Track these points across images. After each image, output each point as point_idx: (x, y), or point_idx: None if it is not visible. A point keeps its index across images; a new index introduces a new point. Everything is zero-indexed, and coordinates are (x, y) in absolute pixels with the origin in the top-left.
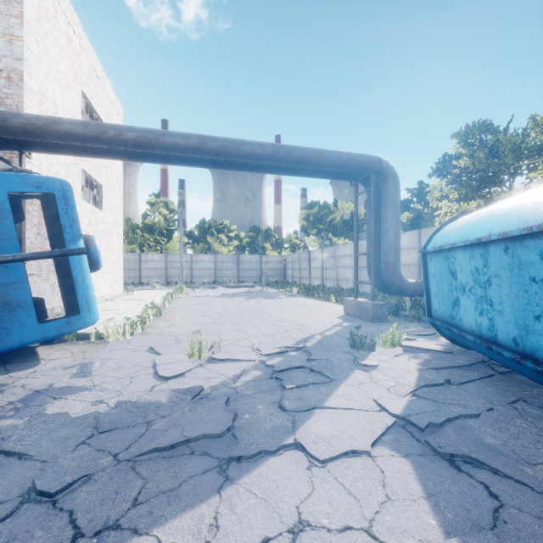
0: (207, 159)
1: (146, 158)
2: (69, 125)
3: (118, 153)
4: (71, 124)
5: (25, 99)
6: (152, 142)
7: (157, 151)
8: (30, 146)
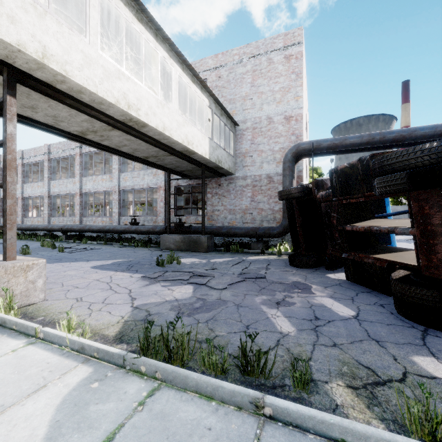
0: (440, 139)
1: (388, 147)
2: (352, 140)
3: (369, 148)
4: (353, 138)
5: (303, 128)
6: (405, 137)
7: (405, 142)
8: (319, 154)
